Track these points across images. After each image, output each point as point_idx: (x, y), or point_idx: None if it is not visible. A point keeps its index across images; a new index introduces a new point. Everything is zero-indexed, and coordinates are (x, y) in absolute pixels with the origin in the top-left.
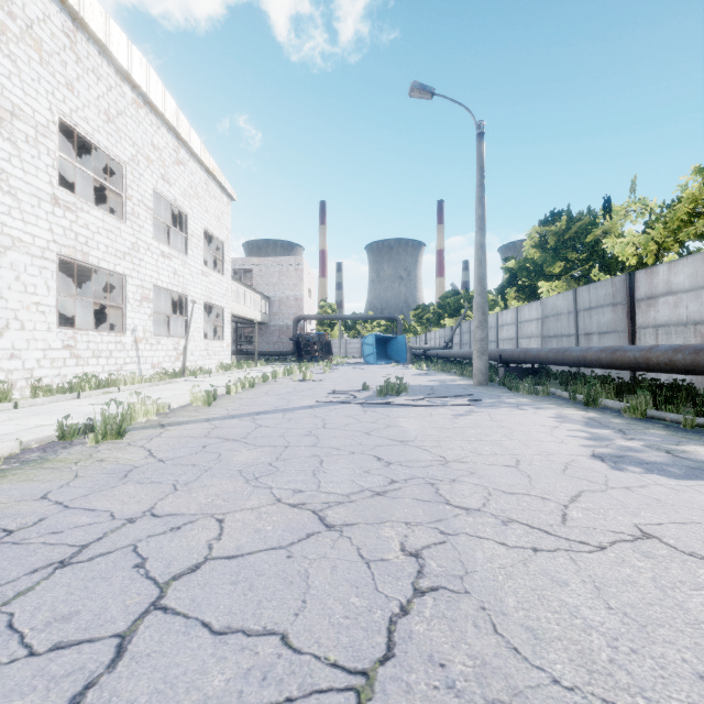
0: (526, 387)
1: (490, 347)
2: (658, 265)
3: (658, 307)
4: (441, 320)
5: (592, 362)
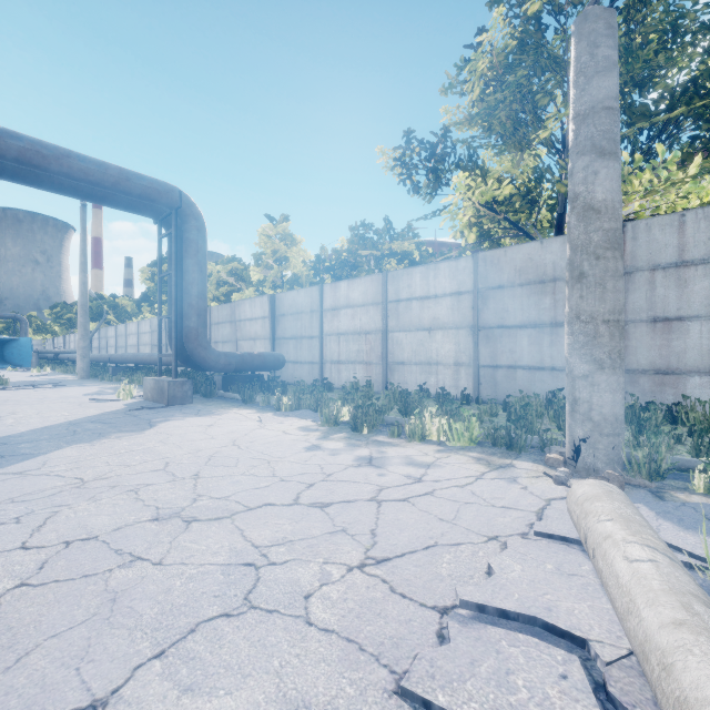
0: (108, 377)
1: (121, 351)
2: None
3: None
4: None
5: (145, 362)
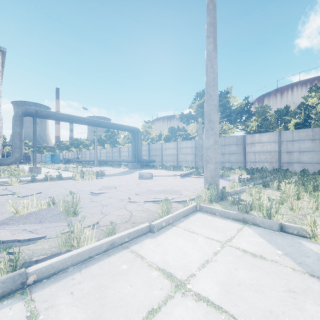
0: (105, 165)
1: (92, 158)
2: (123, 147)
3: (123, 153)
4: (70, 148)
5: (114, 161)
